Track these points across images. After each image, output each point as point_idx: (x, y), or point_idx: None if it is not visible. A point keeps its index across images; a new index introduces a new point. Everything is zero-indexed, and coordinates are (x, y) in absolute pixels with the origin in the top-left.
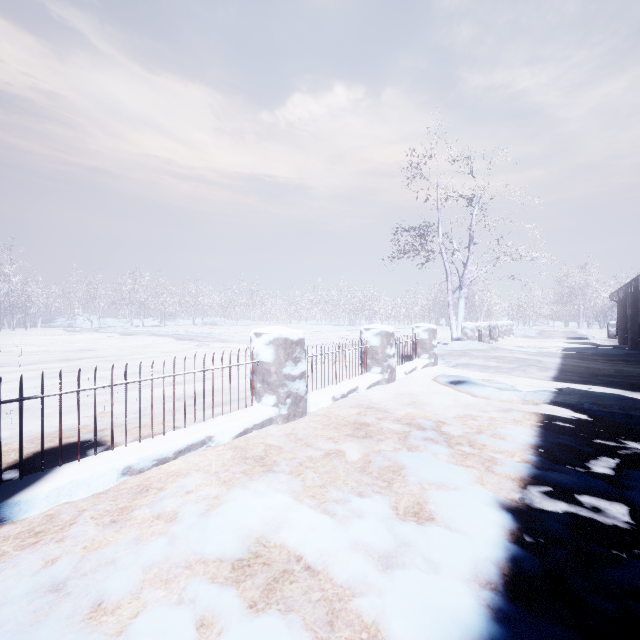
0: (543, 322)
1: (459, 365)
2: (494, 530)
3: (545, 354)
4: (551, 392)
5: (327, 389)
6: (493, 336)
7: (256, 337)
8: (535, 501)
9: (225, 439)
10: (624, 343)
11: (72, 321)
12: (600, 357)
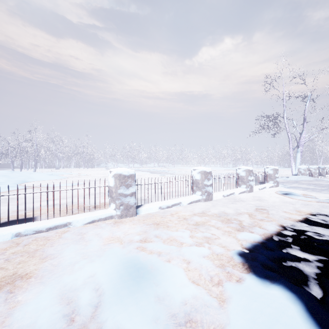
0: None
1: (291, 187)
2: (275, 228)
3: None
4: None
5: (220, 192)
6: (322, 174)
7: (193, 170)
8: (296, 226)
9: (185, 204)
10: None
11: (106, 165)
12: None
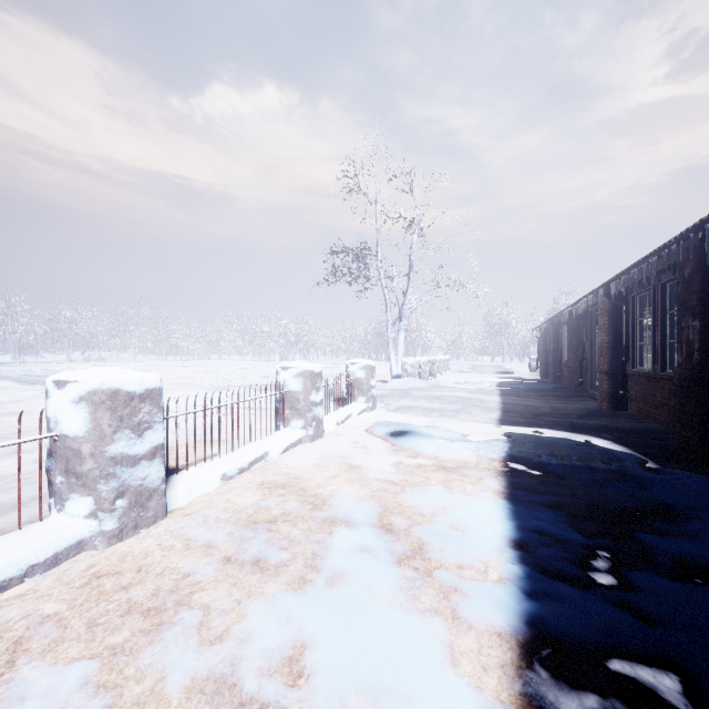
0: (473, 357)
1: (400, 408)
2: None
3: (484, 391)
4: (505, 442)
5: (216, 462)
6: (432, 372)
7: (57, 388)
8: (547, 697)
9: None
10: (545, 377)
11: None
12: (532, 393)
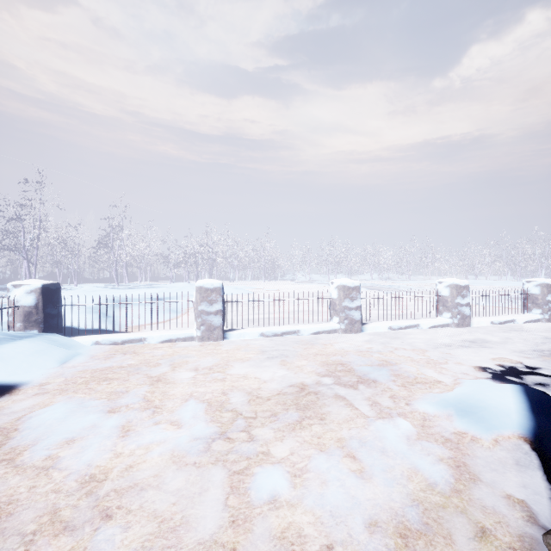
0: None
1: None
2: None
3: None
4: None
5: (487, 317)
6: None
7: (439, 283)
8: None
9: (425, 327)
10: None
11: (294, 276)
12: None
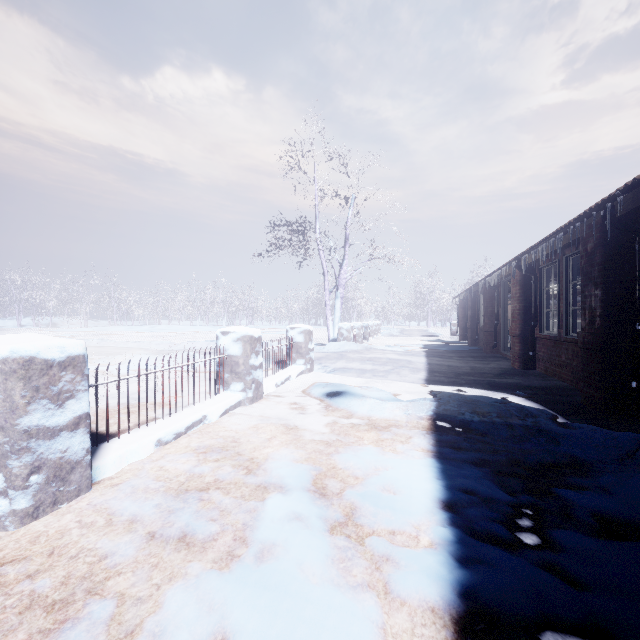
0: (402, 322)
1: (336, 370)
2: None
3: (412, 353)
4: (431, 401)
5: (151, 428)
6: (365, 336)
7: None
8: None
9: None
10: (464, 340)
11: None
12: (453, 354)
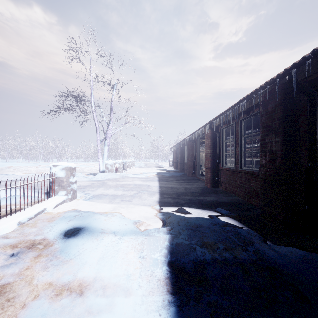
0: (146, 160)
1: (94, 197)
2: None
3: (150, 179)
4: (165, 234)
5: None
6: (125, 168)
7: None
8: None
9: None
10: (176, 169)
11: None
12: (173, 178)
